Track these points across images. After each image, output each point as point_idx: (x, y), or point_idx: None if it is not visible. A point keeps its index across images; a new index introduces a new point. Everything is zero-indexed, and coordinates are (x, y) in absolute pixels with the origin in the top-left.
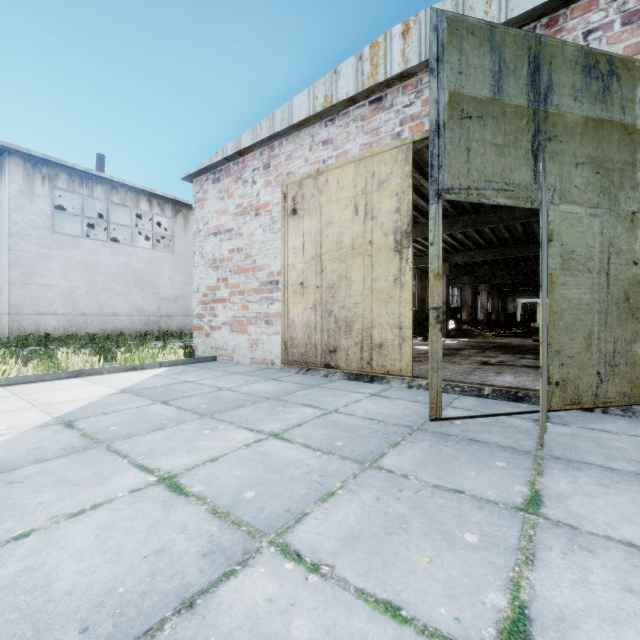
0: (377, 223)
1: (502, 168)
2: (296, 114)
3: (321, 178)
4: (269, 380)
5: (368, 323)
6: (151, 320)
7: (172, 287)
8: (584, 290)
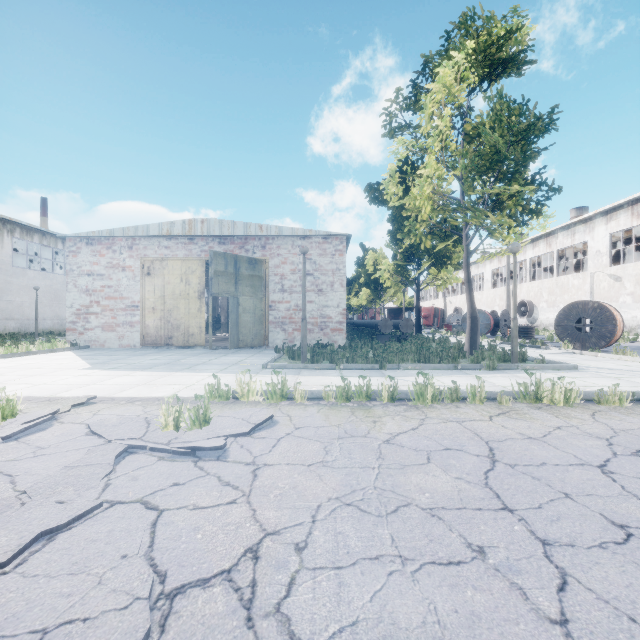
0: (191, 287)
1: (227, 288)
2: (152, 232)
3: (164, 262)
4: (143, 350)
5: (187, 326)
6: None
7: None
8: (249, 317)
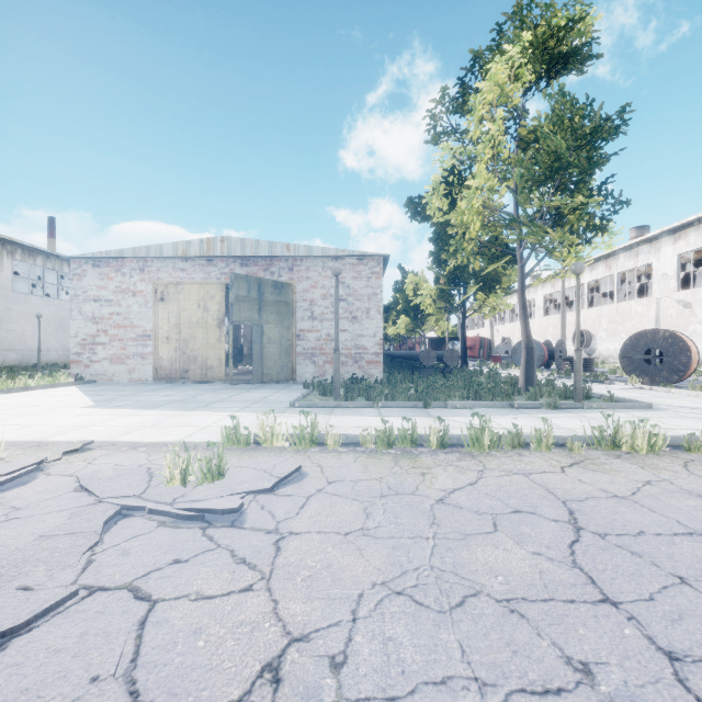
0: (210, 314)
1: (250, 315)
2: (166, 252)
3: (180, 286)
4: (156, 385)
5: (205, 358)
6: None
7: None
8: (274, 348)
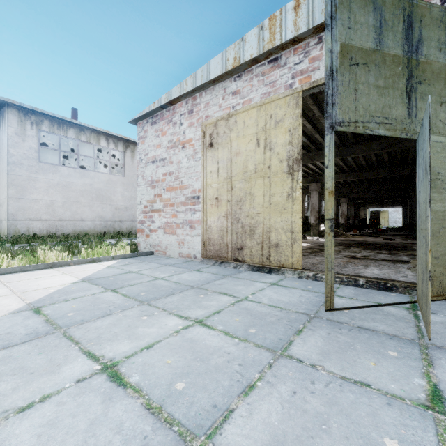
0: (274, 153)
1: (383, 105)
2: (212, 72)
3: (231, 120)
4: (193, 271)
5: (267, 228)
6: (108, 224)
7: (123, 200)
8: None
